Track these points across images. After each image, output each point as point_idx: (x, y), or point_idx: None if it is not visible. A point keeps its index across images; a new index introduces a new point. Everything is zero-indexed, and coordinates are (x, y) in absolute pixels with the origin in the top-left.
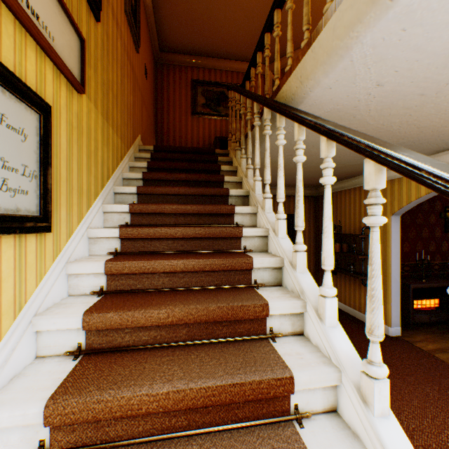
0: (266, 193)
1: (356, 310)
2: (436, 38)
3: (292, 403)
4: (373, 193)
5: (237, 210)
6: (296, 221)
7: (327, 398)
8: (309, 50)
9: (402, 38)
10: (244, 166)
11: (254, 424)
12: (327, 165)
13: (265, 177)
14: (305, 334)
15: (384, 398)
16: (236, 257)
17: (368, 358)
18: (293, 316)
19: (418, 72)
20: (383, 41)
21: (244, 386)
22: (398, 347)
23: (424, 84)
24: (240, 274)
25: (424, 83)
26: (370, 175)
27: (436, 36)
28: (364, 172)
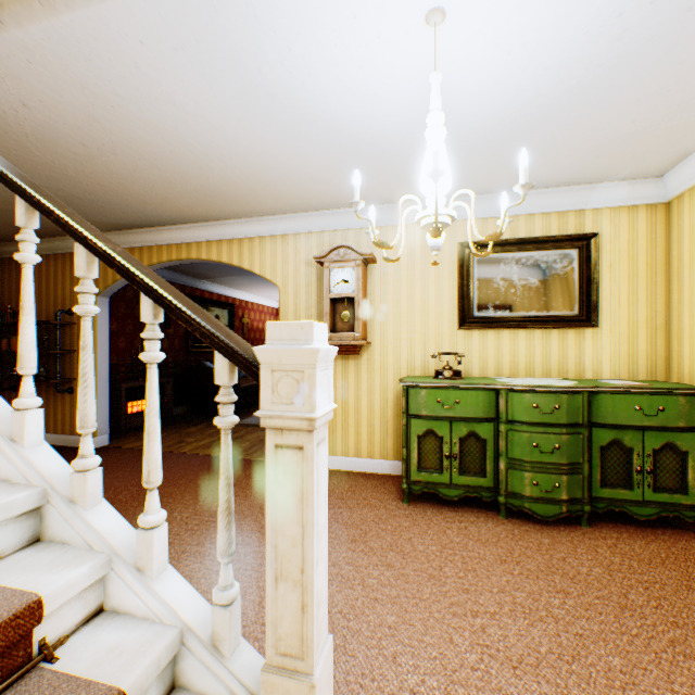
0: None
1: (52, 434)
2: (69, 91)
3: None
4: None
5: None
6: None
7: None
8: None
9: (33, 70)
10: None
11: None
12: None
13: None
14: None
15: None
16: None
17: None
18: None
19: (68, 117)
20: (11, 59)
21: None
22: (103, 454)
23: (81, 133)
24: None
25: (81, 133)
26: None
27: (68, 89)
28: None
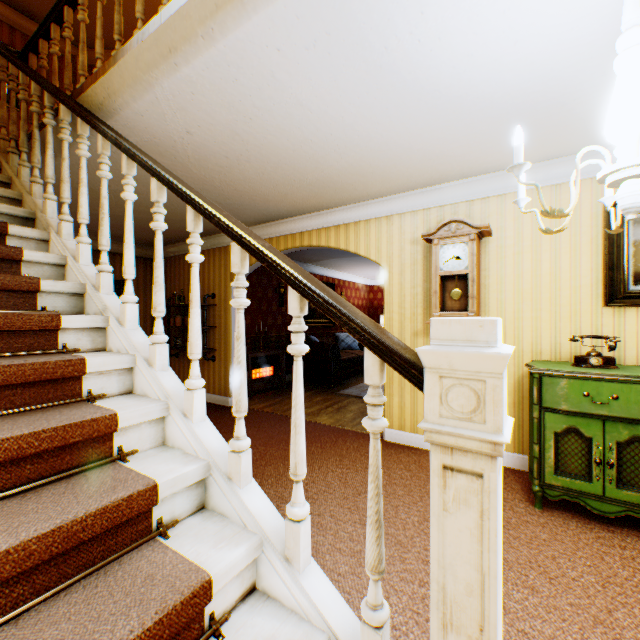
0: (64, 215)
1: None
2: (219, 113)
3: (87, 388)
4: (158, 204)
5: (14, 230)
6: (101, 240)
7: (124, 382)
8: (116, 66)
9: (195, 100)
10: (28, 180)
11: (38, 408)
12: (128, 181)
13: (63, 194)
14: (109, 350)
15: (165, 358)
16: (13, 275)
17: (155, 331)
18: (95, 332)
19: (217, 135)
20: (180, 95)
21: (25, 367)
22: None
23: (225, 148)
24: (19, 298)
25: (225, 148)
26: (155, 190)
27: (219, 111)
28: (152, 188)
